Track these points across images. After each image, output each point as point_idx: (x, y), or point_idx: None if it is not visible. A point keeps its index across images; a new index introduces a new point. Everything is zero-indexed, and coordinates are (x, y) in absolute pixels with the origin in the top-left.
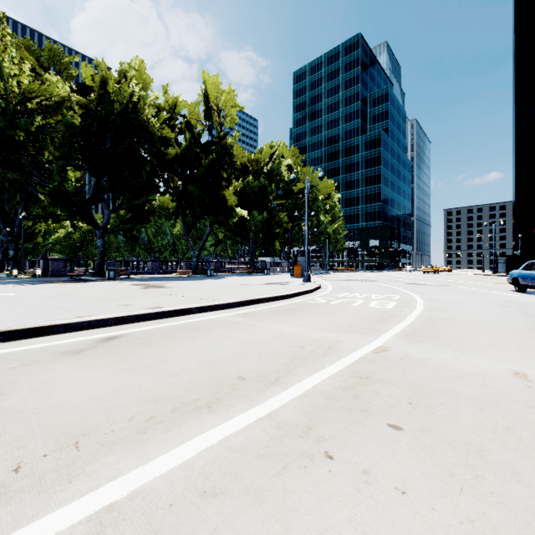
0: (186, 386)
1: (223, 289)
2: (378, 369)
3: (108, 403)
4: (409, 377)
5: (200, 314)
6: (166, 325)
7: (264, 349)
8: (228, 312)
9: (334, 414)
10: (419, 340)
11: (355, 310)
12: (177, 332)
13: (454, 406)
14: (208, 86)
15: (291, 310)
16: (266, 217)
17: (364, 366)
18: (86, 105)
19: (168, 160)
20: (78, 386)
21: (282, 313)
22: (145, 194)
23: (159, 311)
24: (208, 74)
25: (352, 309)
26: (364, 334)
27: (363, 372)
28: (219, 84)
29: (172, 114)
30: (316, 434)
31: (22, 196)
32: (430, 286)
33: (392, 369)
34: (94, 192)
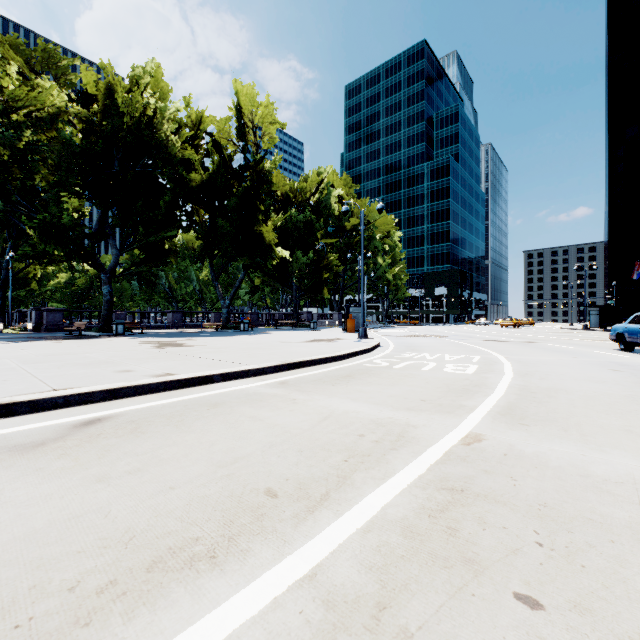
0: (183, 511)
1: (258, 348)
2: (475, 475)
3: (45, 549)
4: (524, 489)
5: (223, 383)
6: (175, 400)
7: (307, 438)
8: (261, 380)
9: (421, 570)
10: (521, 423)
11: (427, 377)
12: (188, 411)
13: (612, 550)
14: (241, 98)
15: (344, 377)
16: (312, 259)
17: (453, 469)
18: (88, 119)
19: (191, 188)
20: (10, 513)
21: (333, 382)
22: (162, 230)
23: (167, 380)
24: (241, 83)
25: (423, 375)
26: (445, 414)
27: (454, 480)
28: (255, 96)
29: (197, 131)
30: (394, 621)
31: (11, 231)
32: (514, 343)
33: (496, 475)
34: (99, 227)
